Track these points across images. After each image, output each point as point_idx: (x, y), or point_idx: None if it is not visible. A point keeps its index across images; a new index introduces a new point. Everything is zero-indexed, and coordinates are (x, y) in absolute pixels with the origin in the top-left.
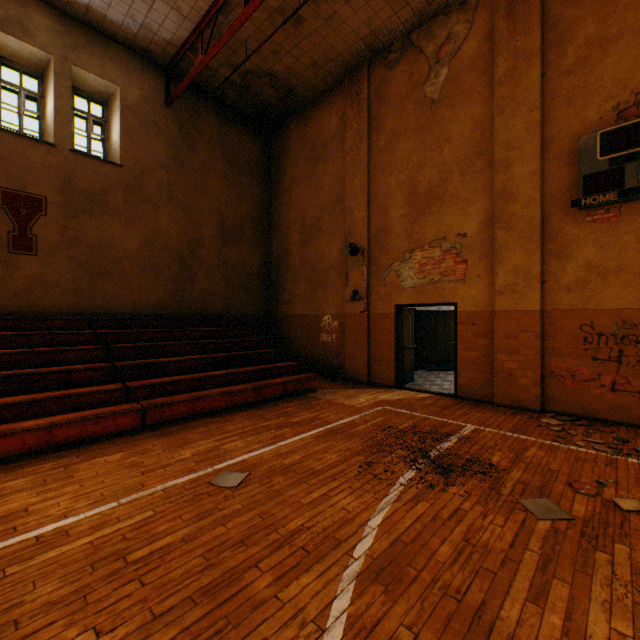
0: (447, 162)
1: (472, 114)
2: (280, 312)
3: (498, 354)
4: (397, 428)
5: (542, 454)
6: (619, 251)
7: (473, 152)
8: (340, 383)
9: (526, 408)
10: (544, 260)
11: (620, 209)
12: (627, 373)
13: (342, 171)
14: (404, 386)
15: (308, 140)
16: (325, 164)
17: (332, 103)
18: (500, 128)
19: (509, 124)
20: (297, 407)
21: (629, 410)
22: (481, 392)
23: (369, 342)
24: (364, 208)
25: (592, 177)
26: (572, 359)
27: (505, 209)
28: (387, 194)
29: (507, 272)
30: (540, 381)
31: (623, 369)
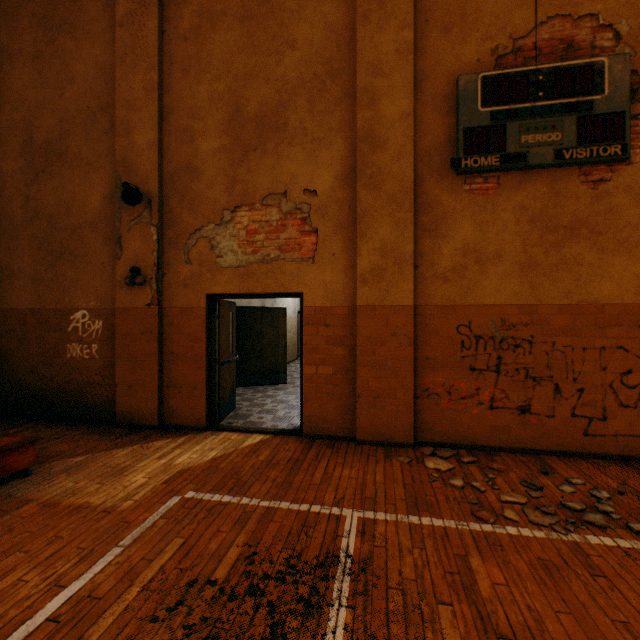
0: (290, 78)
1: (325, 14)
2: None
3: (362, 368)
4: (213, 583)
5: (501, 577)
6: (498, 232)
7: (327, 70)
8: (104, 434)
9: (397, 442)
10: (417, 237)
11: (499, 180)
12: (506, 385)
13: (111, 57)
14: (222, 424)
15: None
16: (77, 38)
17: None
18: (364, 41)
19: (376, 39)
20: None
21: (508, 431)
22: (338, 425)
23: (162, 356)
24: (153, 127)
25: (474, 132)
26: (449, 370)
27: (371, 159)
28: (194, 111)
29: (373, 250)
30: (414, 403)
31: (502, 380)
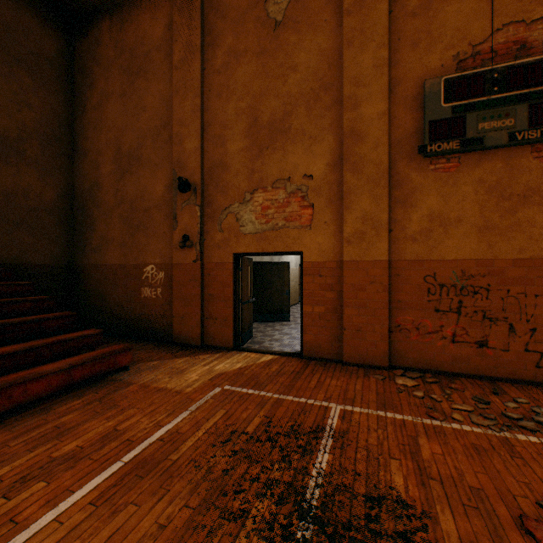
0: (292, 93)
1: (319, 43)
2: (88, 261)
3: (347, 308)
4: (246, 433)
5: (439, 450)
6: (459, 201)
7: (320, 85)
8: (166, 349)
9: (375, 365)
10: (391, 208)
11: (460, 159)
12: (466, 324)
13: (170, 90)
14: (244, 347)
15: (126, 47)
16: (148, 79)
17: (157, 6)
18: (349, 61)
19: (358, 58)
20: (86, 410)
21: (467, 361)
22: (328, 350)
23: (203, 297)
24: (197, 137)
25: (437, 123)
26: (417, 311)
27: (354, 150)
28: (225, 123)
29: (356, 219)
30: (388, 336)
31: (462, 320)
